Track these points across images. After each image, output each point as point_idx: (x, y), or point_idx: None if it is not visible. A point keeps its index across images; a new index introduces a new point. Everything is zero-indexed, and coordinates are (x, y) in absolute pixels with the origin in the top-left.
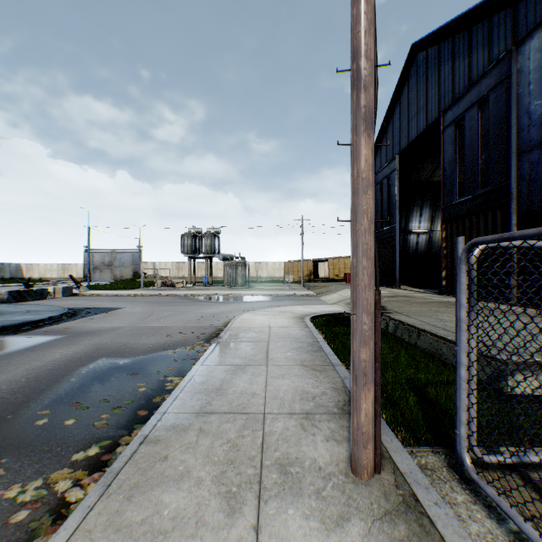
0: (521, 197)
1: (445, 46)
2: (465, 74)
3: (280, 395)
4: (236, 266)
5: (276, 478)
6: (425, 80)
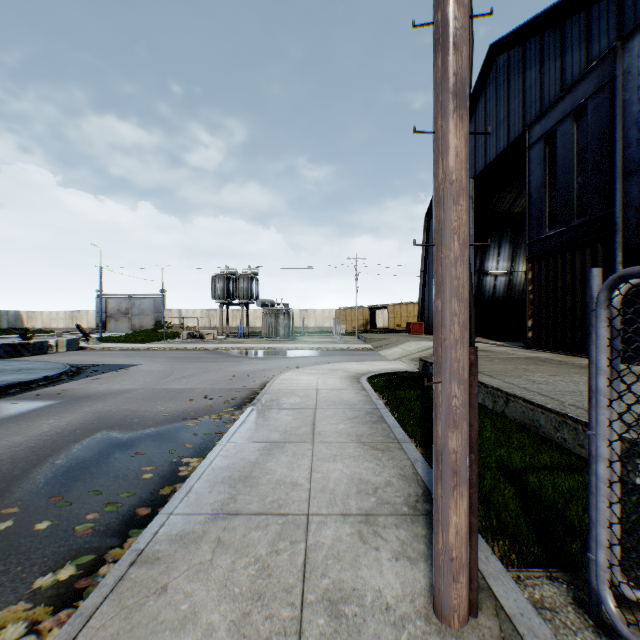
0: (628, 229)
1: (531, 45)
2: (556, 78)
3: (330, 487)
4: (278, 314)
5: (323, 624)
6: (506, 88)
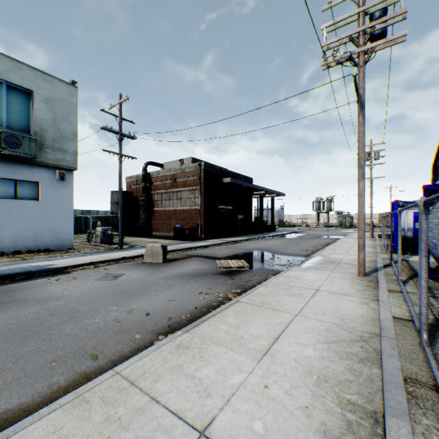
0: None
1: None
2: None
3: None
4: (345, 217)
5: None
6: None
